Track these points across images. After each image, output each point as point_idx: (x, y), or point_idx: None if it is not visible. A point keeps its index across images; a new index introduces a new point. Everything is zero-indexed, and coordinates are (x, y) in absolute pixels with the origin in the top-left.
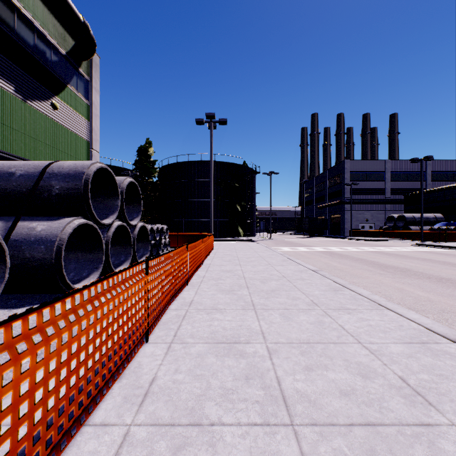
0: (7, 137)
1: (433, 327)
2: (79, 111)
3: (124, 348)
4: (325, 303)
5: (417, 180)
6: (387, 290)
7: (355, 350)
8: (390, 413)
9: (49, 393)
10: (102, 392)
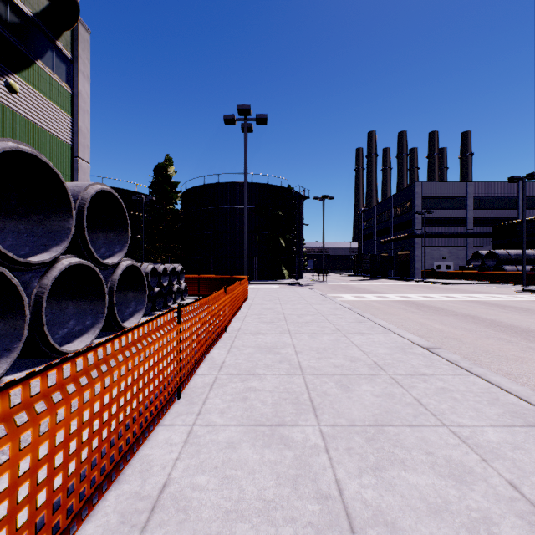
0: None
1: None
2: (56, 102)
3: None
4: None
5: (507, 208)
6: None
7: None
8: None
9: None
10: None
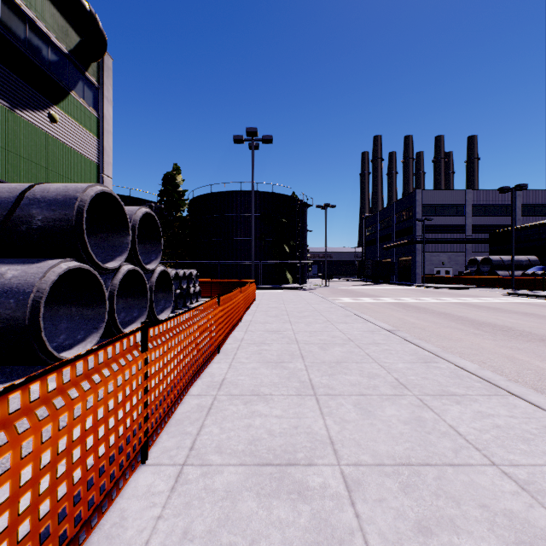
0: None
1: None
2: (86, 126)
3: (86, 498)
4: (418, 385)
5: (505, 215)
6: (493, 359)
7: (491, 481)
8: None
9: None
10: None
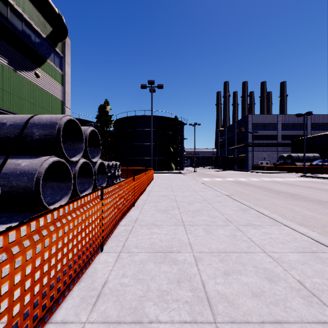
0: (2, 97)
1: (320, 239)
2: (55, 79)
3: (82, 258)
4: (237, 220)
5: (301, 129)
6: (282, 210)
7: (261, 258)
8: (293, 312)
9: (14, 302)
10: (64, 294)
